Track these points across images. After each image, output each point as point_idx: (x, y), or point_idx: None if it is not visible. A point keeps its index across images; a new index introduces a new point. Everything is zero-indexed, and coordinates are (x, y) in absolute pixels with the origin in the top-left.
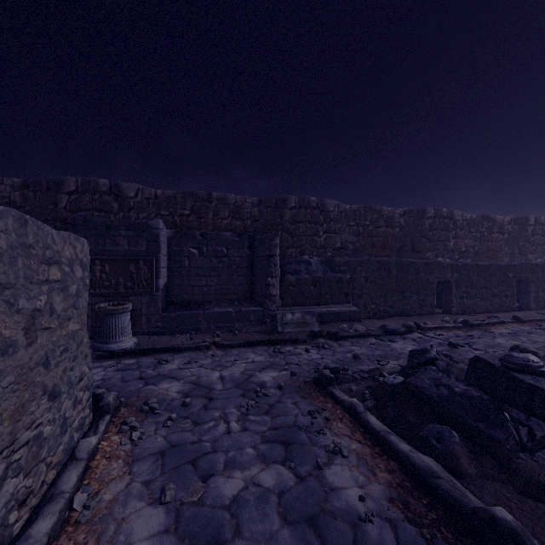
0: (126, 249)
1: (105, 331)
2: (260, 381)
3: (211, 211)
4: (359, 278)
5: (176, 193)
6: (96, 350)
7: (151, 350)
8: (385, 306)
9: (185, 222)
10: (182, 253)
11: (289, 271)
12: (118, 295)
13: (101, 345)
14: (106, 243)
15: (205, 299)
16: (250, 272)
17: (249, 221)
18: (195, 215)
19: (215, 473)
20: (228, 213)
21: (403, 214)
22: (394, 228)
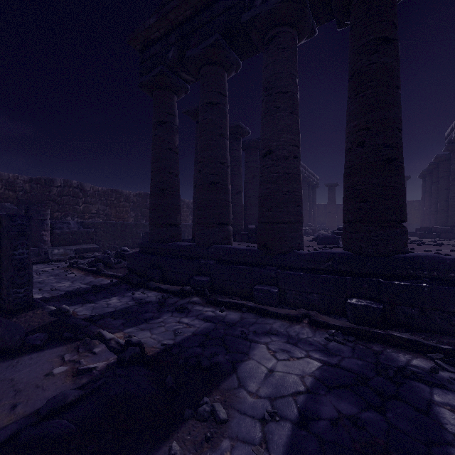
0: None
1: None
2: (43, 270)
3: None
4: (100, 231)
5: None
6: None
7: None
8: (114, 245)
9: None
10: None
11: (57, 227)
12: None
13: None
14: None
15: None
16: None
17: (21, 193)
18: None
19: (34, 280)
20: (1, 186)
21: (135, 195)
22: (130, 203)
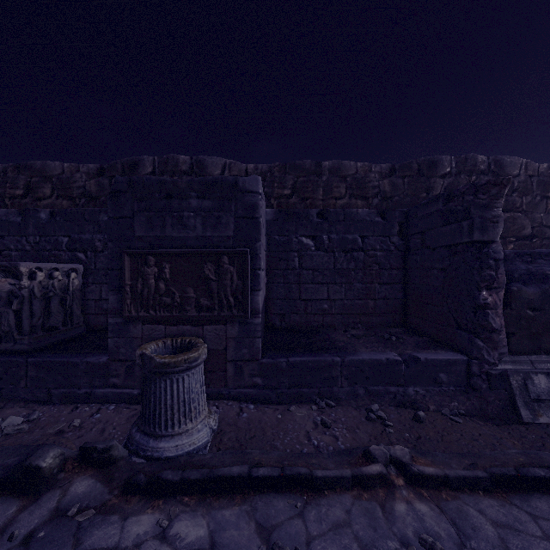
0: (199, 235)
1: (151, 409)
2: None
3: (320, 188)
4: None
5: (273, 167)
6: (133, 451)
7: (245, 481)
8: None
9: (284, 206)
10: (289, 245)
11: (516, 275)
12: (186, 320)
13: (144, 439)
14: (166, 225)
15: (325, 322)
16: (402, 276)
17: (375, 200)
18: (298, 195)
19: None
20: (345, 189)
21: None
22: None
